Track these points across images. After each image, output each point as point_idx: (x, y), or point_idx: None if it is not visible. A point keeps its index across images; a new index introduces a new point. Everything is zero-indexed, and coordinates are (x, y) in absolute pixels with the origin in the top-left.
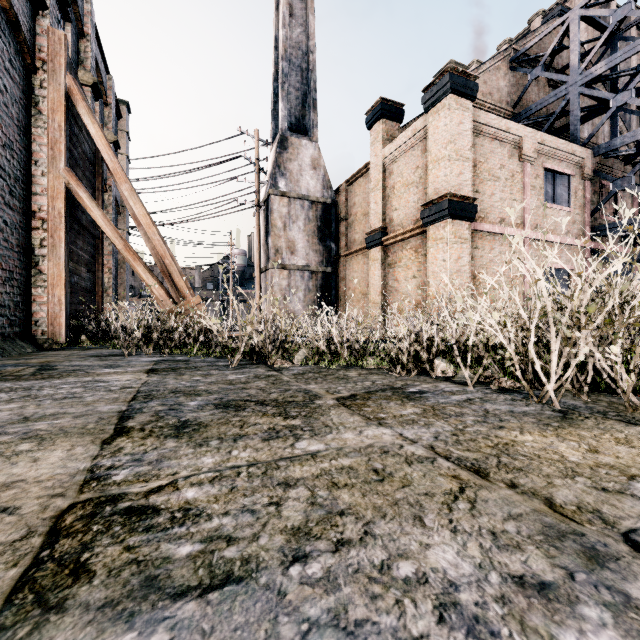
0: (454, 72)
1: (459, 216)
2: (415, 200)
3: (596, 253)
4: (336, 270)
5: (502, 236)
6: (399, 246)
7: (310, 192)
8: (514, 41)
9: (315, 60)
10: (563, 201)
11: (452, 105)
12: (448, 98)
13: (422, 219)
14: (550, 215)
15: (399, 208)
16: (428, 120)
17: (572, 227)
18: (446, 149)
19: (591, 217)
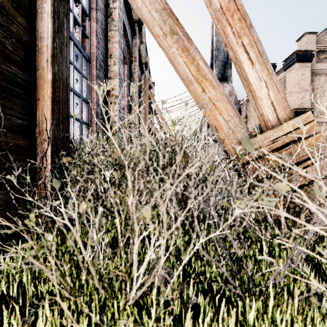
0: (299, 52)
1: None
2: None
3: None
4: None
5: None
6: None
7: None
8: None
9: None
10: None
11: (297, 67)
12: (295, 64)
13: None
14: None
15: None
16: (286, 74)
17: None
18: (294, 88)
19: None
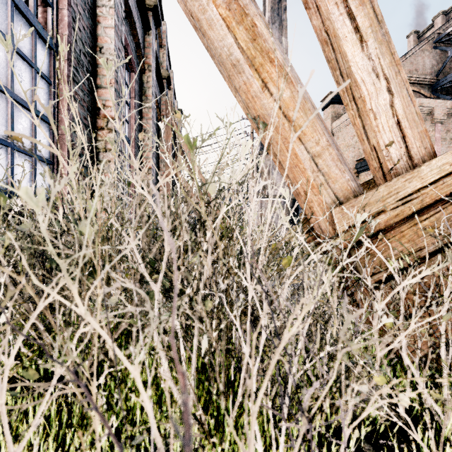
0: None
1: None
2: (353, 156)
3: None
4: None
5: None
6: None
7: None
8: (447, 12)
9: None
10: None
11: None
12: None
13: (356, 169)
14: None
15: None
16: None
17: None
18: None
19: None
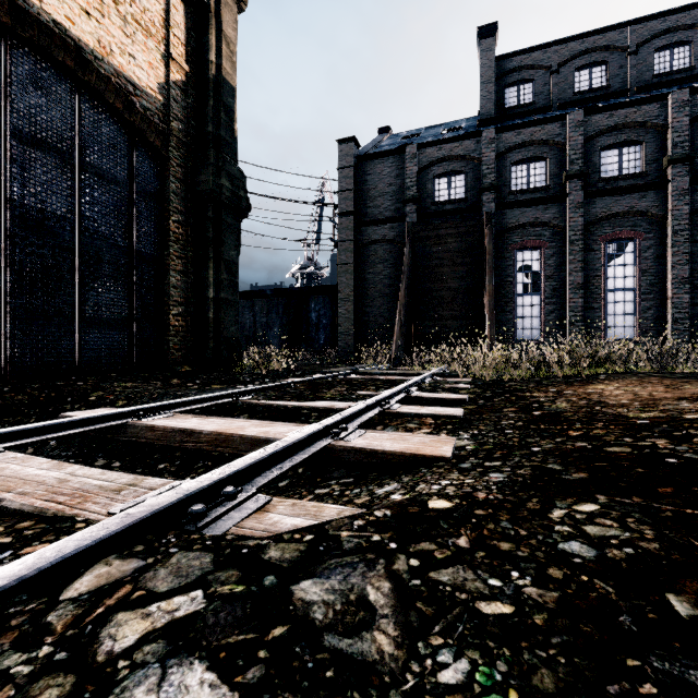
0: None
1: None
2: None
3: None
4: None
5: None
6: None
7: None
8: None
9: None
10: None
11: None
12: None
13: None
14: None
15: None
16: None
17: None
18: None
19: None
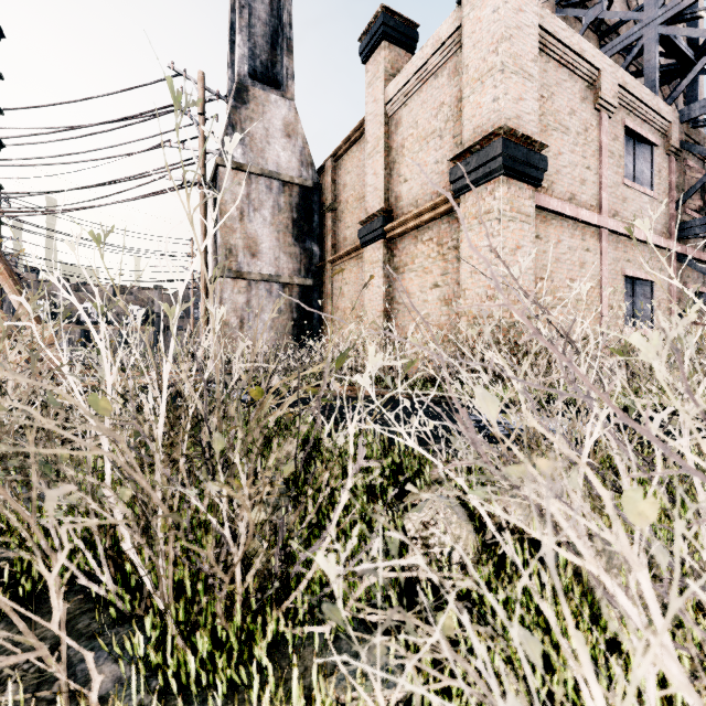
0: None
1: (519, 172)
2: (438, 159)
3: (685, 260)
4: (320, 283)
5: (572, 222)
6: (411, 238)
7: (281, 168)
8: None
9: None
10: (644, 182)
11: None
12: None
13: (452, 183)
14: (631, 199)
15: (411, 177)
16: (462, 13)
17: (656, 221)
18: (496, 53)
19: (677, 209)
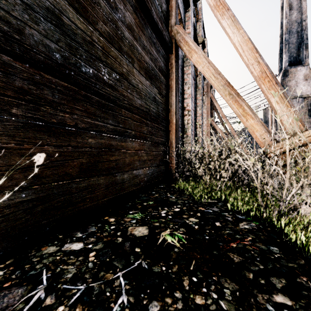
0: None
1: None
2: None
3: None
4: None
5: None
6: None
7: (302, 93)
8: None
9: (306, 23)
10: None
11: None
12: None
13: None
14: None
15: None
16: None
17: None
18: None
19: None
